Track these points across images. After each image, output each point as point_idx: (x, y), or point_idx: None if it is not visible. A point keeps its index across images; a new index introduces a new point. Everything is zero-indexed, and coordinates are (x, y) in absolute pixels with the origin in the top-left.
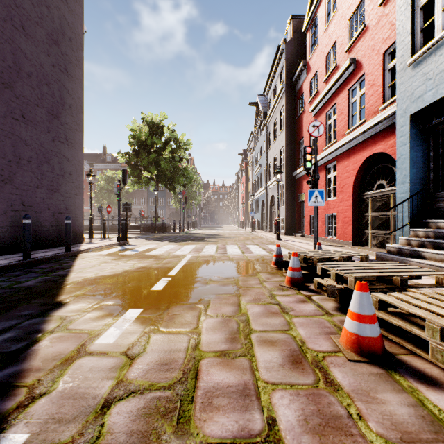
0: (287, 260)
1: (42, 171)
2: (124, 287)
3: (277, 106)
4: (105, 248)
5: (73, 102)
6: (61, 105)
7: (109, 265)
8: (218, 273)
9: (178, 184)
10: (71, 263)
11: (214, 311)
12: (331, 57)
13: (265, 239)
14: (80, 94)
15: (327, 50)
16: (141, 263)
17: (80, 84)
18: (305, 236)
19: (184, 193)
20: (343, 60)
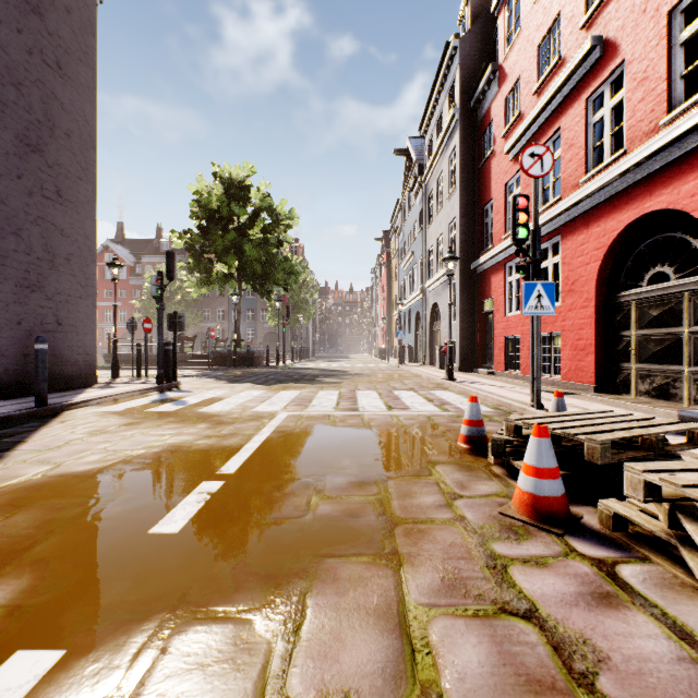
0: (504, 437)
1: (4, 251)
2: (82, 522)
3: (443, 150)
4: (127, 396)
5: (73, 126)
6: (47, 128)
7: (102, 440)
8: (338, 467)
9: (275, 286)
10: (24, 436)
11: (317, 667)
12: (549, 46)
13: (425, 379)
14: (88, 114)
15: (539, 36)
16: (175, 436)
17: (88, 96)
18: (496, 374)
19: (286, 299)
20: (575, 46)
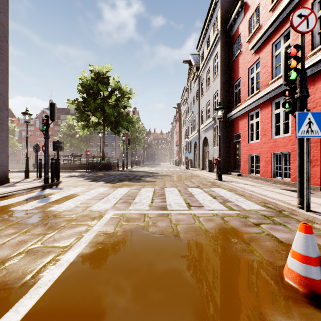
0: None
1: None
2: None
3: (210, 55)
4: (16, 193)
5: None
6: None
7: None
8: None
9: (123, 129)
10: None
11: None
12: None
13: (203, 178)
14: (2, 20)
15: None
16: None
17: (2, 9)
18: (242, 175)
19: (128, 135)
20: None
